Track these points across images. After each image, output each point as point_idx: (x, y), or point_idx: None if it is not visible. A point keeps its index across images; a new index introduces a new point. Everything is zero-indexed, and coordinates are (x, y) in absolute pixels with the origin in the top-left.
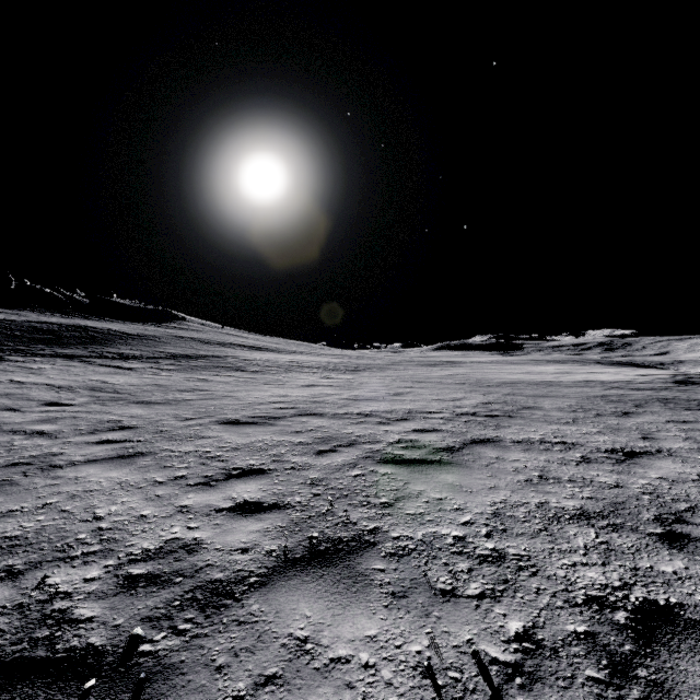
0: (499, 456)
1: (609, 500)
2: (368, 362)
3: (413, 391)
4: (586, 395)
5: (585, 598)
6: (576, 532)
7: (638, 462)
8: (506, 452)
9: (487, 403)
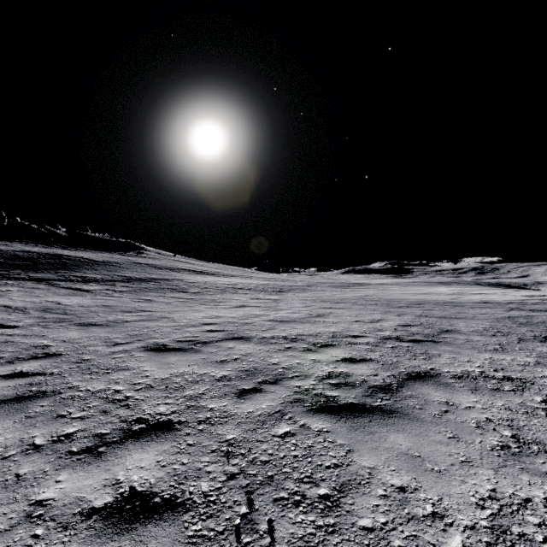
0: (448, 400)
1: None
2: (291, 284)
3: (333, 311)
4: (494, 316)
5: None
6: None
7: None
8: (453, 393)
9: (405, 325)
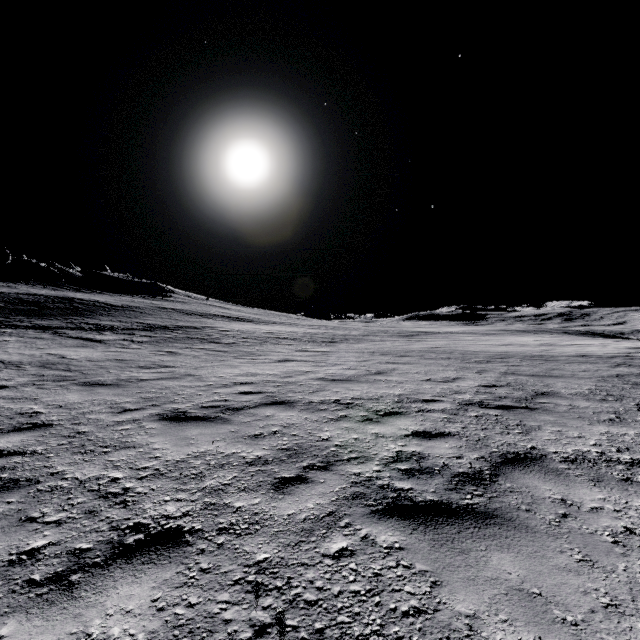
0: (564, 497)
1: None
2: (344, 333)
3: (397, 367)
4: (598, 374)
5: None
6: None
7: None
8: (569, 485)
9: (488, 385)
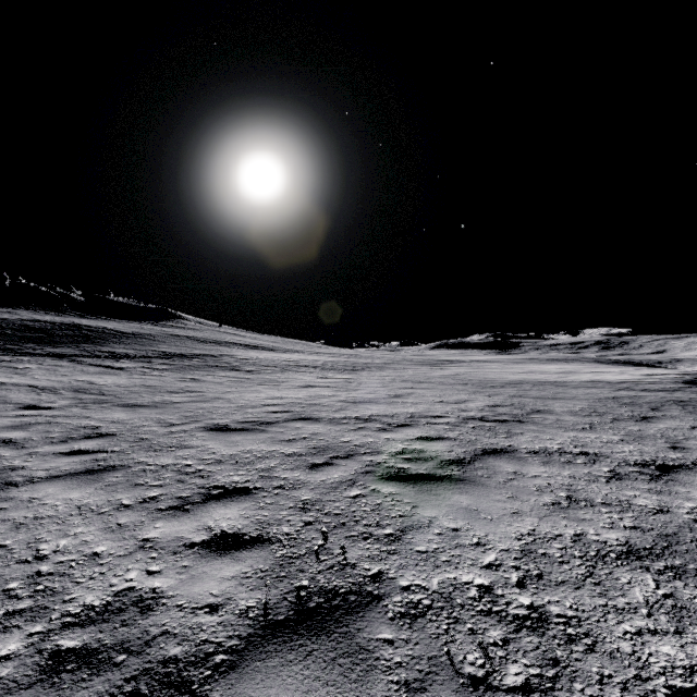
0: (516, 471)
1: (658, 531)
2: (366, 361)
3: (415, 392)
4: (597, 397)
5: (669, 693)
6: (630, 579)
7: (676, 478)
8: (524, 465)
9: (493, 405)
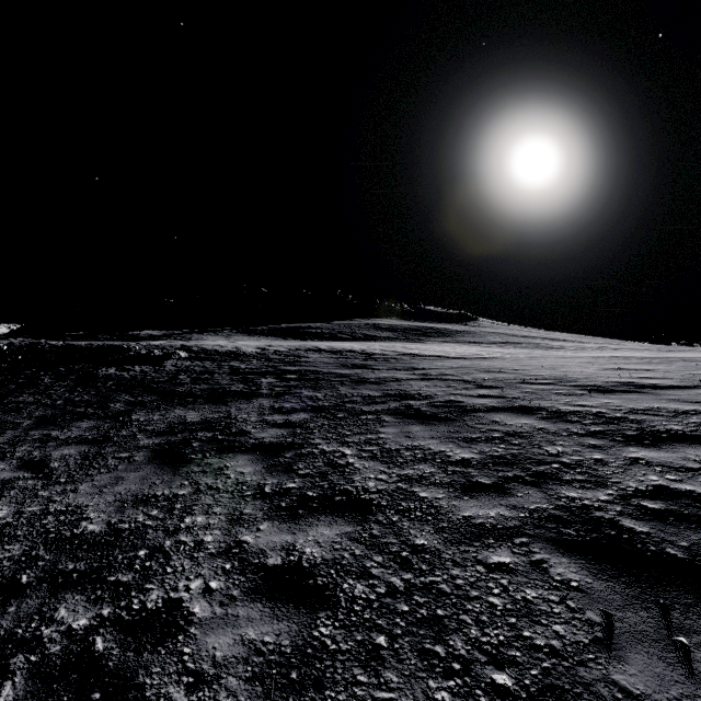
0: None
1: None
2: None
3: None
4: None
5: None
6: None
7: None
8: None
9: None
